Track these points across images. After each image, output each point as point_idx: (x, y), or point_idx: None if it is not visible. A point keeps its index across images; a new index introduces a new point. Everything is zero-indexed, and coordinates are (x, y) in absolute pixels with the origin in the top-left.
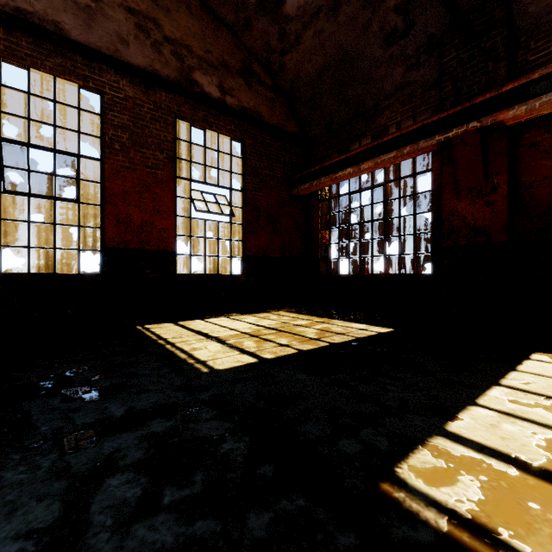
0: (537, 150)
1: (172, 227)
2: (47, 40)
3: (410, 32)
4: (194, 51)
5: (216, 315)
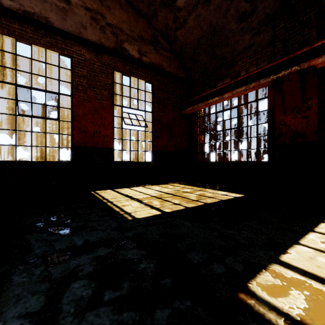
0: None
1: (111, 134)
2: (41, 28)
3: (254, 13)
4: (124, 31)
5: (137, 185)
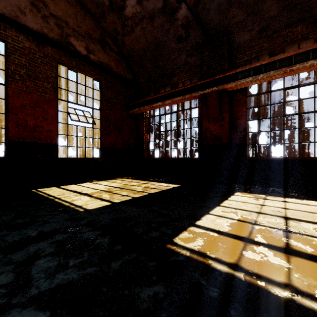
0: (240, 103)
1: (55, 129)
2: None
3: (188, 38)
4: (70, 25)
5: (84, 181)
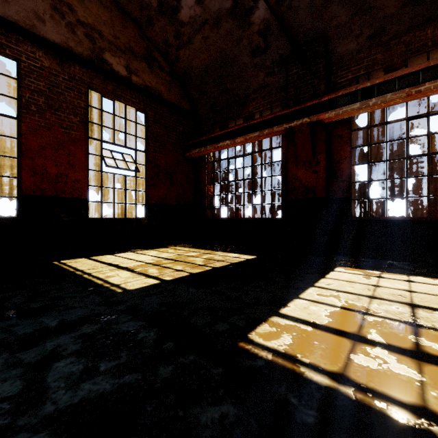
0: (342, 140)
1: (85, 178)
2: None
3: (268, 50)
4: (104, 35)
5: (124, 250)
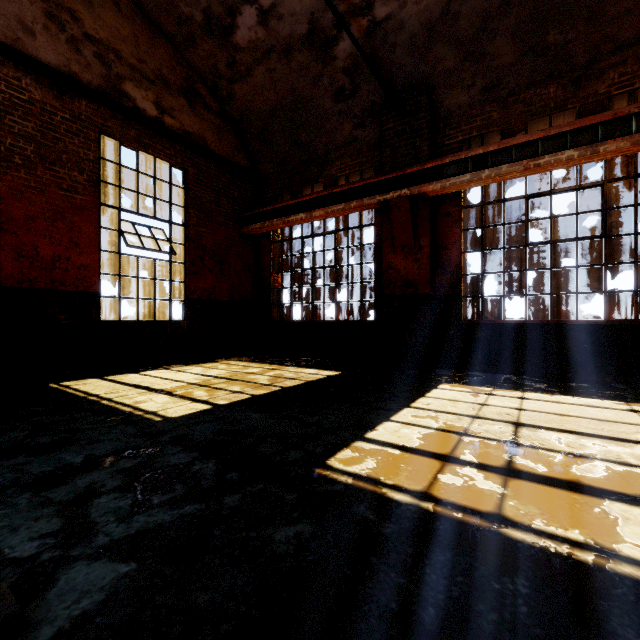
0: (450, 219)
1: (95, 263)
2: None
3: (357, 94)
4: (124, 57)
5: (153, 367)
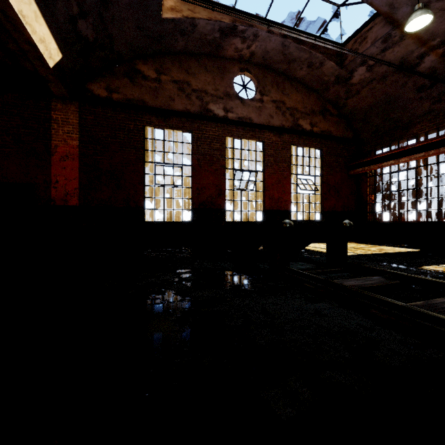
0: None
1: (289, 198)
2: (247, 127)
3: (434, 86)
4: (299, 110)
5: None
